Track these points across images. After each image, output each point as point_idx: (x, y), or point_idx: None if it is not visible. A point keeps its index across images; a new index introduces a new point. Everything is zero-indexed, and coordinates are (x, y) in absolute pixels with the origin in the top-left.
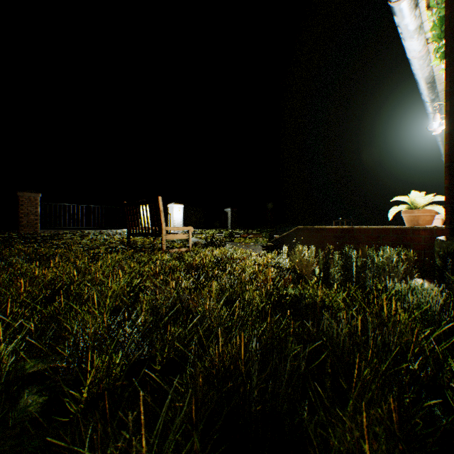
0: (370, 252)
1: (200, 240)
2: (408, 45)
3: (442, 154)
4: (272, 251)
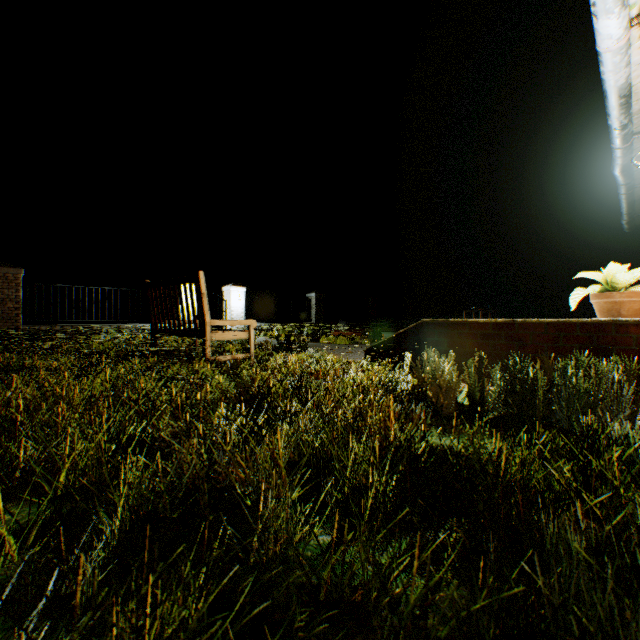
0: (562, 364)
1: (270, 339)
2: (603, 25)
3: (623, 215)
4: (380, 358)
